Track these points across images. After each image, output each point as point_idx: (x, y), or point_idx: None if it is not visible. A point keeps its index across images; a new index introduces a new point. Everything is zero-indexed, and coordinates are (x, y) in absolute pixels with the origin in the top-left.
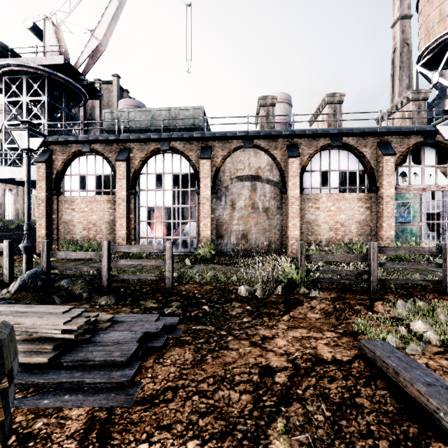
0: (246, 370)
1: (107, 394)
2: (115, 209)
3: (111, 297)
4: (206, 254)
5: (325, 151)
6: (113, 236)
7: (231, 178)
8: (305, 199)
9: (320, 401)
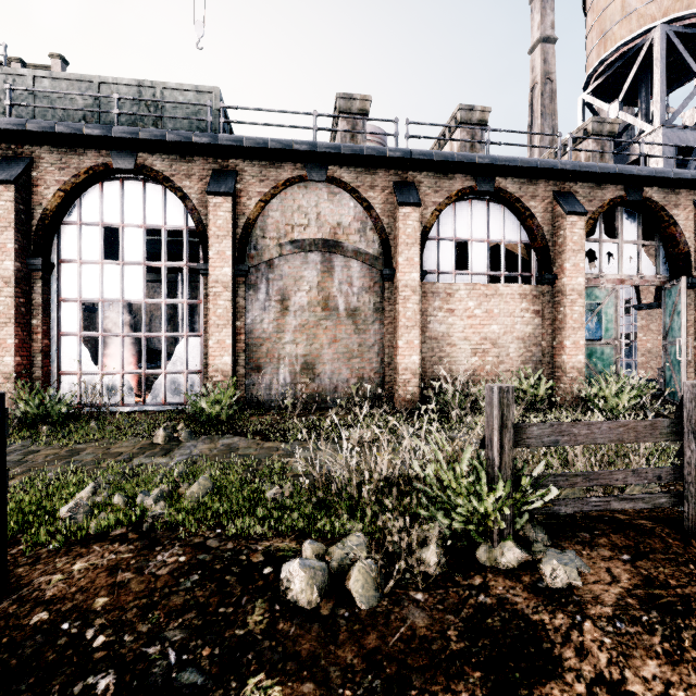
0: None
1: None
2: None
3: None
4: (216, 411)
5: (463, 202)
6: None
7: (279, 244)
8: (428, 294)
9: None
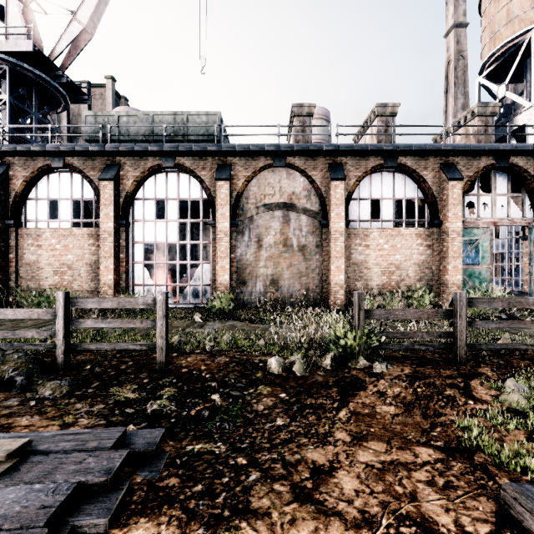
0: None
1: None
2: (99, 246)
3: (64, 383)
4: (223, 307)
5: (376, 174)
6: (96, 282)
7: (257, 207)
8: (352, 235)
9: None
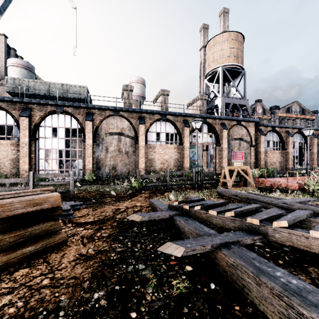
0: (111, 210)
1: (65, 217)
2: (18, 150)
3: None
4: (90, 179)
5: (158, 122)
6: (16, 169)
7: (105, 133)
8: (148, 147)
9: (131, 211)
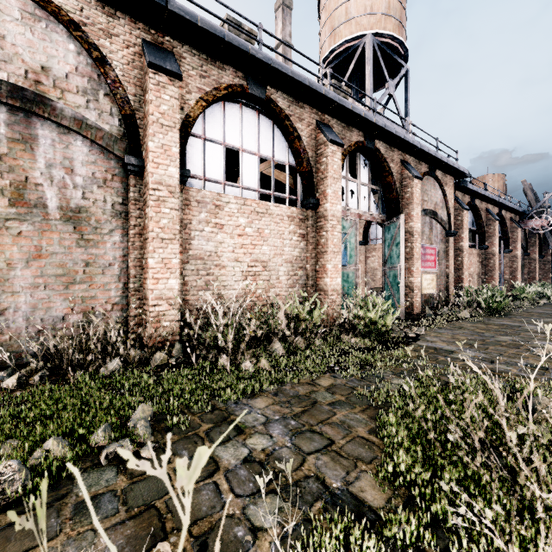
0: None
1: None
2: None
3: None
4: None
5: (233, 104)
6: None
7: None
8: (192, 202)
9: None
